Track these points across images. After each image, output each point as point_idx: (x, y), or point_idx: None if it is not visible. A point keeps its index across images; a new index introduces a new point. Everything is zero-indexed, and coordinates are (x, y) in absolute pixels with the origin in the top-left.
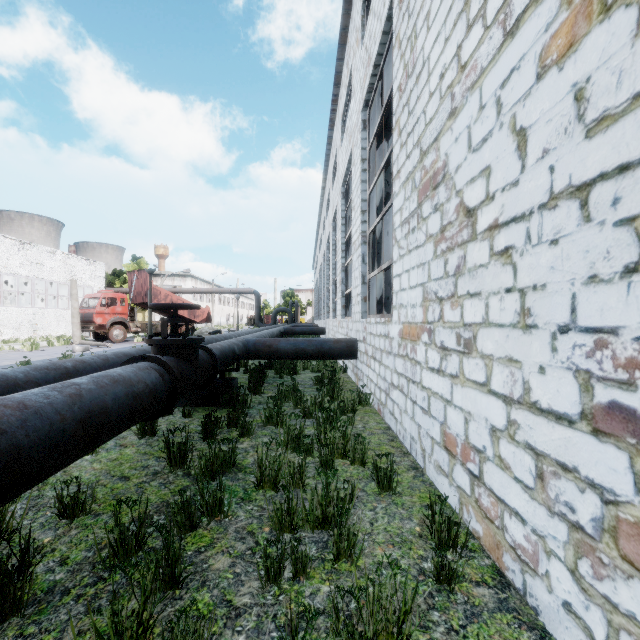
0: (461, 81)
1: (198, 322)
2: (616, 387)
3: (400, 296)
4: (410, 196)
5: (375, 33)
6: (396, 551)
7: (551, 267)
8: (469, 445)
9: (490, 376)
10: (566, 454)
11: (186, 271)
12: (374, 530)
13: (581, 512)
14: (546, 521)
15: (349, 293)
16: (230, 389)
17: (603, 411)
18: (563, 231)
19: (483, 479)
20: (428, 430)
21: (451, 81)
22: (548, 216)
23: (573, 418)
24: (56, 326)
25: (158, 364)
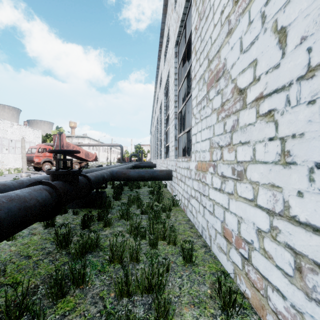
0: (235, 11)
1: (90, 161)
2: None
3: (196, 146)
4: (202, 88)
5: (182, 2)
6: (196, 310)
7: (309, 120)
8: (241, 238)
9: (256, 195)
10: None
11: (84, 134)
12: (181, 293)
13: None
14: (304, 302)
15: (168, 145)
16: (101, 198)
17: None
18: None
19: (251, 261)
20: (213, 224)
21: (228, 13)
22: (306, 84)
23: None
24: (14, 163)
25: (49, 186)
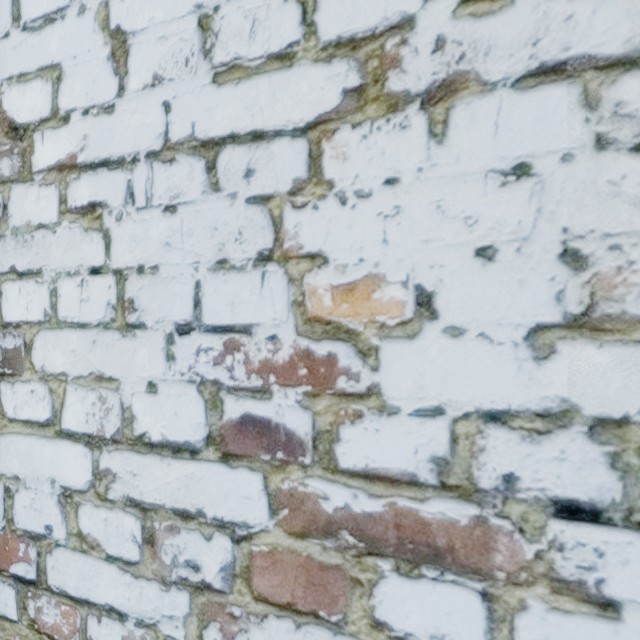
0: None
1: None
2: (250, 397)
3: None
4: None
5: None
6: None
7: (167, 243)
8: (16, 534)
9: (61, 408)
10: (188, 497)
11: None
12: None
13: (208, 566)
14: (159, 600)
15: None
16: None
17: (235, 429)
18: (184, 196)
19: (47, 582)
20: None
21: None
22: (162, 171)
23: (198, 446)
24: None
25: None
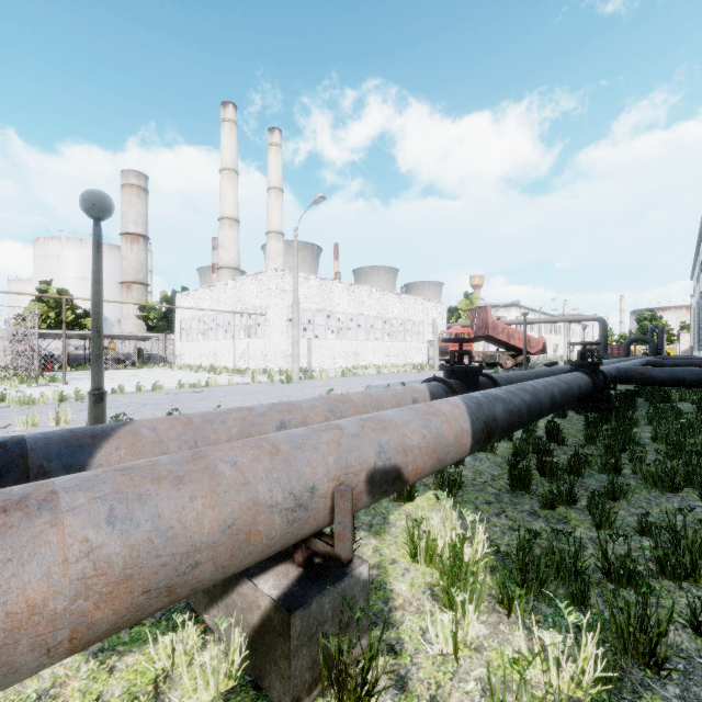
0: None
1: (532, 353)
2: None
3: None
4: None
5: None
6: None
7: None
8: None
9: None
10: None
11: (515, 302)
12: None
13: None
14: None
15: None
16: (609, 401)
17: None
18: None
19: None
20: None
21: None
22: None
23: None
24: (416, 356)
25: (584, 373)
